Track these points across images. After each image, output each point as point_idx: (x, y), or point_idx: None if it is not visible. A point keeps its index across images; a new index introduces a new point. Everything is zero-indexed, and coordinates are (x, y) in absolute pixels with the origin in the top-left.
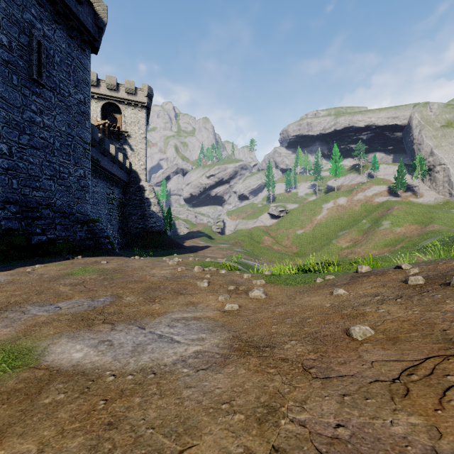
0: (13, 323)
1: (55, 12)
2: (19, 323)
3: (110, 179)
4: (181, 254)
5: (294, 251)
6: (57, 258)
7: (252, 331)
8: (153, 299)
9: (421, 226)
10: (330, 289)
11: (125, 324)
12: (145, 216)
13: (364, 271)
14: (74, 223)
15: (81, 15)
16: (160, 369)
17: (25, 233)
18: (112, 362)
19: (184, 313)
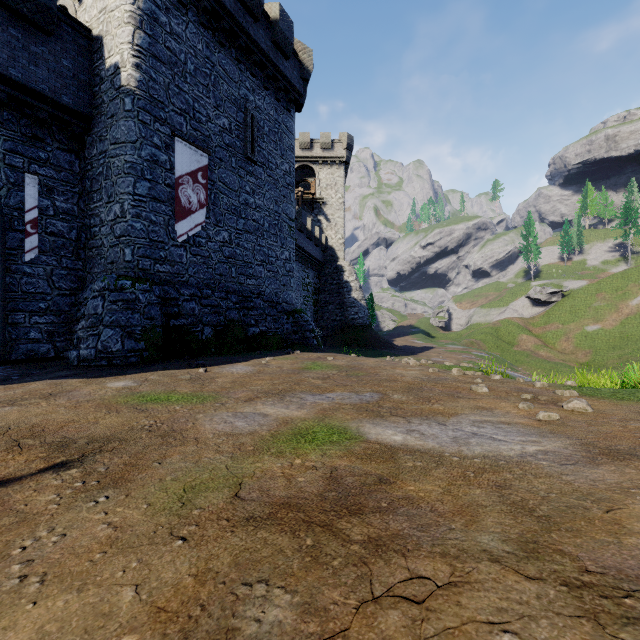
0: (303, 406)
1: (265, 77)
2: (308, 406)
3: (305, 260)
4: (395, 356)
5: (581, 360)
6: (276, 352)
7: (607, 441)
8: (426, 399)
9: None
10: None
11: (419, 419)
12: (344, 304)
13: None
14: (280, 314)
15: (287, 72)
16: (507, 459)
17: (243, 324)
18: (440, 447)
19: (482, 417)
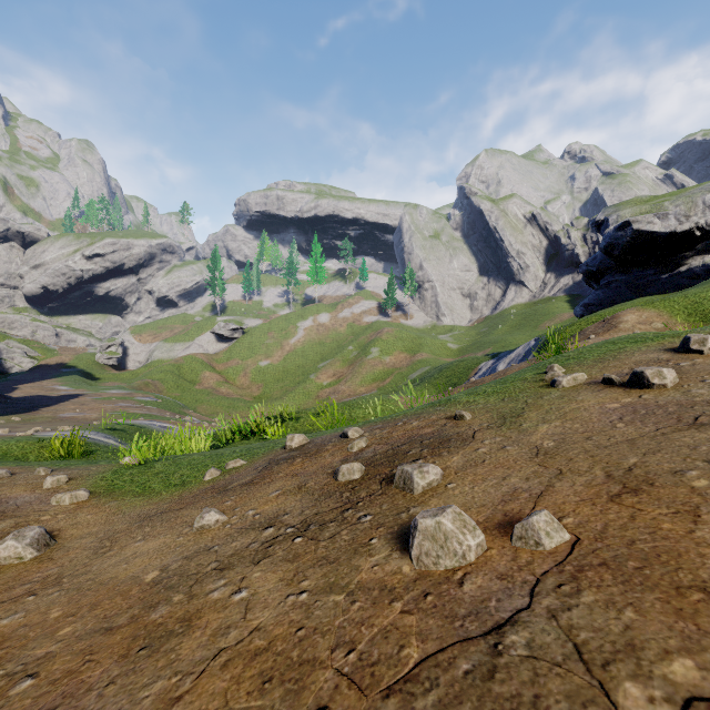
0: None
1: None
2: None
3: None
4: None
5: (255, 394)
6: None
7: None
8: None
9: (410, 355)
10: (208, 505)
11: None
12: None
13: (297, 445)
14: None
15: None
16: None
17: None
18: None
19: None
